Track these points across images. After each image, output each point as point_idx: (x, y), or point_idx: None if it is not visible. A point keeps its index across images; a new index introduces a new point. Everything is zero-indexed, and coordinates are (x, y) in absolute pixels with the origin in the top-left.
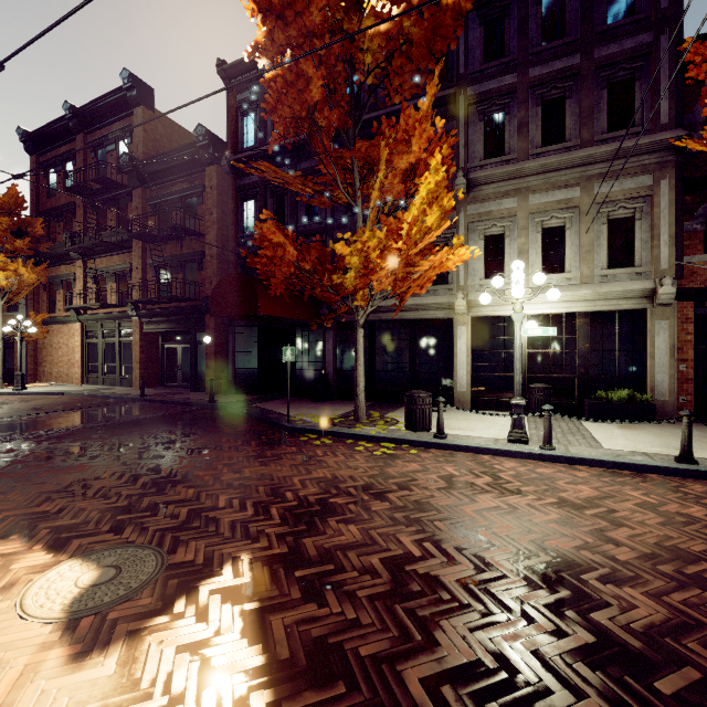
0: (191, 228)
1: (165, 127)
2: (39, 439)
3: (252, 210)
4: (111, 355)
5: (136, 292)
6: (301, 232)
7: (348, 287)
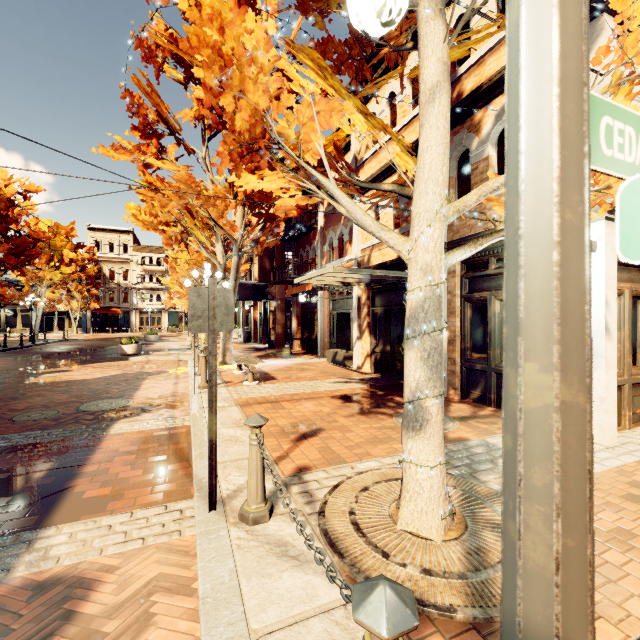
0: None
1: None
2: None
3: None
4: None
5: None
6: None
7: None
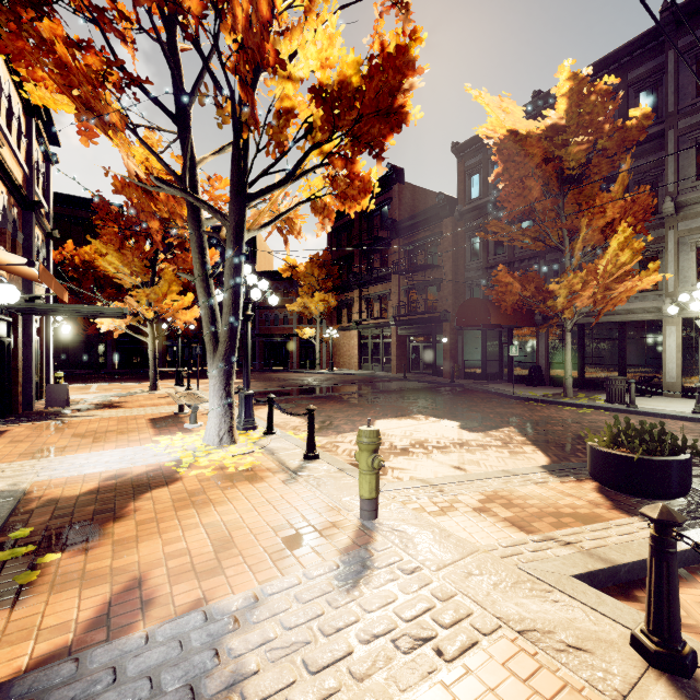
0: (431, 262)
1: (410, 192)
2: (379, 392)
3: (477, 244)
4: (376, 351)
5: (394, 309)
6: (517, 258)
7: (558, 307)
